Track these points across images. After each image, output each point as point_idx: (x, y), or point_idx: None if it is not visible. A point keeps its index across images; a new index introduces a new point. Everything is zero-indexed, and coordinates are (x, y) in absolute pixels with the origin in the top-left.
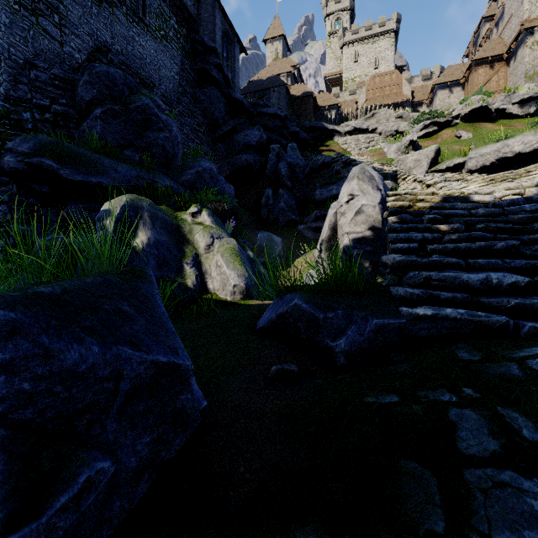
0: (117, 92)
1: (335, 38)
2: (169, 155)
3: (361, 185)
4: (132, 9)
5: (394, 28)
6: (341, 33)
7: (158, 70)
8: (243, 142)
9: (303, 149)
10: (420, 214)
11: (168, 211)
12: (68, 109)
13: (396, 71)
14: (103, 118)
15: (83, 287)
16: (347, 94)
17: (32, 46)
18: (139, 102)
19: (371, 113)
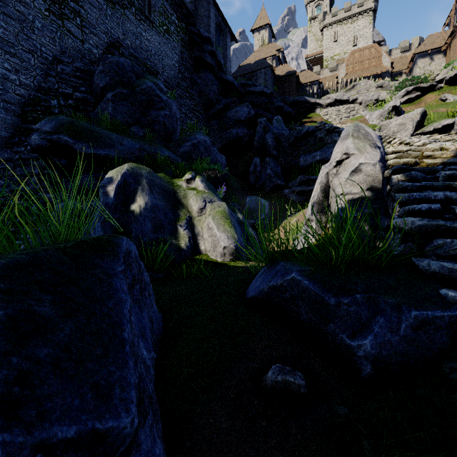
0: (126, 79)
1: (316, 22)
2: (169, 130)
3: (356, 143)
4: (140, 9)
5: (372, 6)
6: (321, 17)
7: (161, 59)
8: (233, 118)
9: (287, 121)
10: (431, 171)
11: (165, 178)
12: (87, 95)
13: (375, 45)
14: (114, 101)
15: None
16: (327, 71)
17: (59, 45)
18: (143, 85)
19: (351, 85)
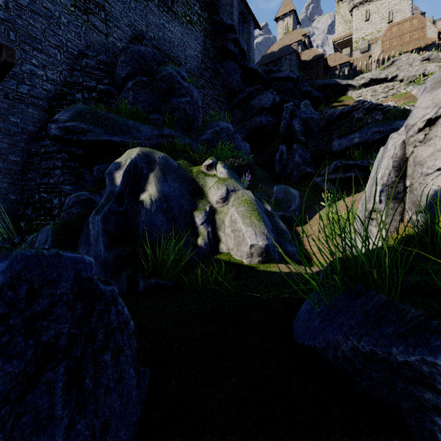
0: (147, 68)
1: (344, 3)
2: (190, 118)
3: None
4: (162, 1)
5: None
6: None
7: (184, 50)
8: (257, 106)
9: (314, 107)
10: None
11: (183, 165)
12: (109, 87)
13: (418, 16)
14: (134, 89)
15: None
16: (358, 53)
17: (84, 40)
18: (164, 72)
19: (389, 62)
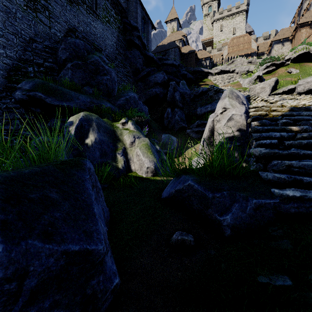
0: (80, 54)
1: (208, 17)
2: (110, 89)
3: (231, 101)
4: (89, 6)
5: (245, 8)
6: (212, 14)
7: (104, 41)
8: (153, 81)
9: (189, 84)
10: (275, 120)
11: (108, 122)
12: (53, 65)
13: (247, 35)
14: (72, 69)
15: (17, 177)
16: (216, 51)
17: (33, 30)
18: (92, 58)
19: (231, 61)
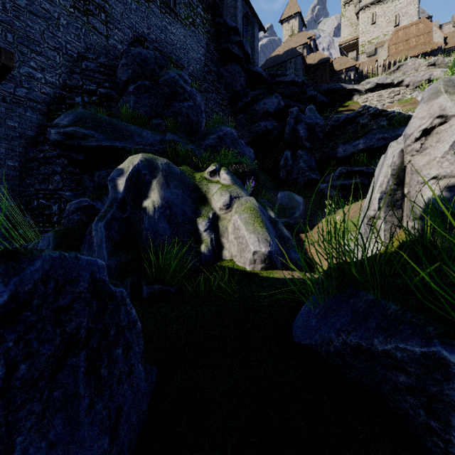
0: (149, 71)
1: (351, 5)
2: (193, 122)
3: None
4: (165, 2)
5: None
6: None
7: (187, 53)
8: (262, 110)
9: (320, 112)
10: None
11: (186, 171)
12: (110, 91)
13: (424, 20)
14: (135, 93)
15: None
16: (364, 57)
17: (84, 42)
18: (166, 75)
19: (395, 66)
